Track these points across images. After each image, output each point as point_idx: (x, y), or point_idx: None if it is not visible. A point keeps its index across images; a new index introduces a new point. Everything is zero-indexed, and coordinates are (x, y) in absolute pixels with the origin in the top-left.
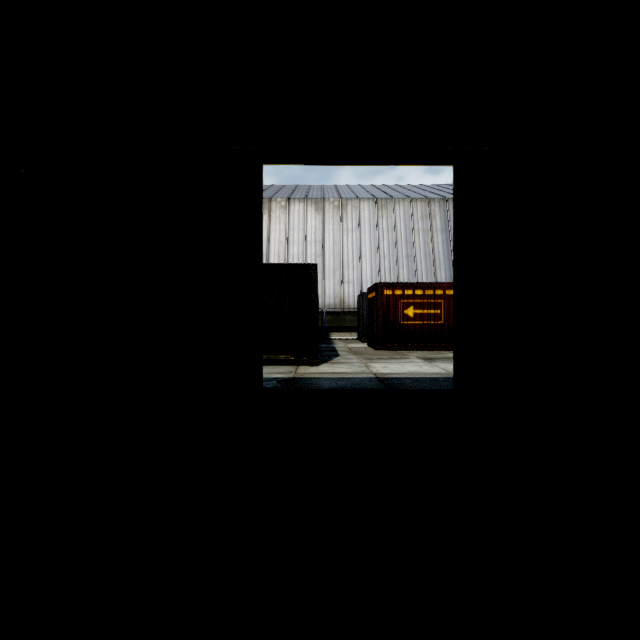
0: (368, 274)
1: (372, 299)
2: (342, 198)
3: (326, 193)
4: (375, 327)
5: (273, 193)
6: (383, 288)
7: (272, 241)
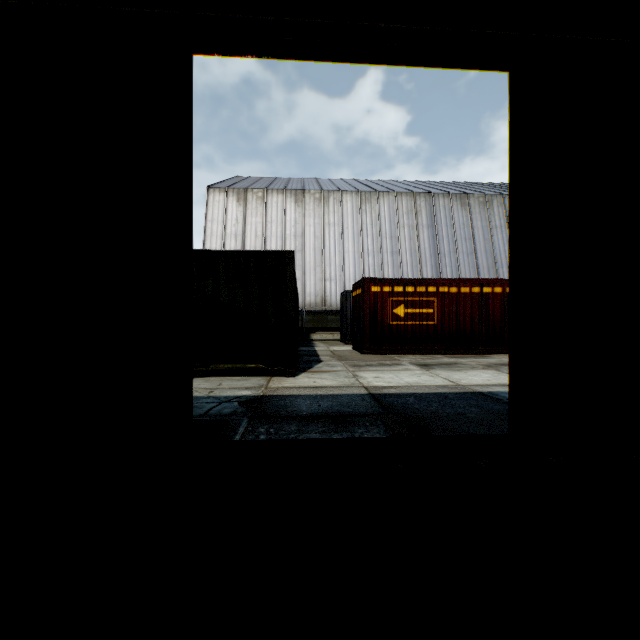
0: (351, 271)
1: (357, 297)
2: (323, 190)
3: (306, 185)
4: (361, 328)
5: (249, 184)
6: (370, 284)
7: (248, 234)
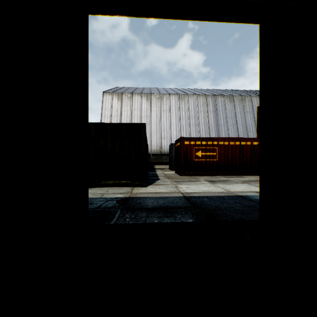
0: (174, 134)
1: (178, 146)
2: (161, 93)
3: (152, 91)
4: (179, 162)
5: (124, 90)
6: (184, 140)
7: (123, 116)
